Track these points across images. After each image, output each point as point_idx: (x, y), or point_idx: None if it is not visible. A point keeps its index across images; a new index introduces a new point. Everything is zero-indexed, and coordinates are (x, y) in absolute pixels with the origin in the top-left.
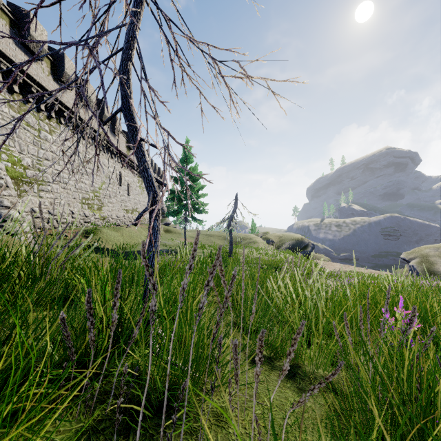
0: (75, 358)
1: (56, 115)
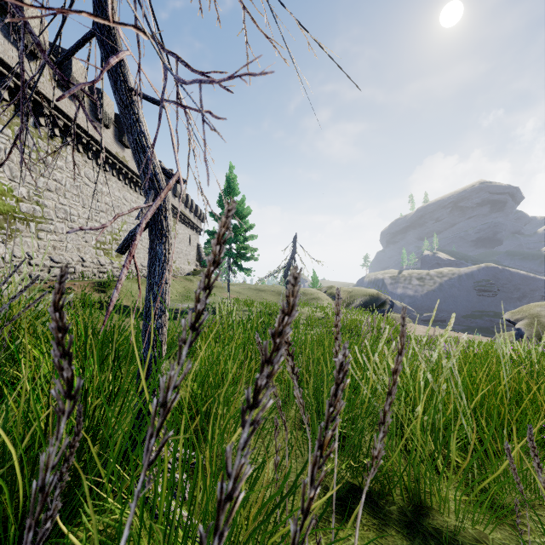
0: None
1: (60, 133)
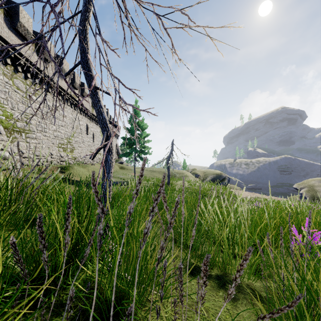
0: (28, 279)
1: (39, 82)
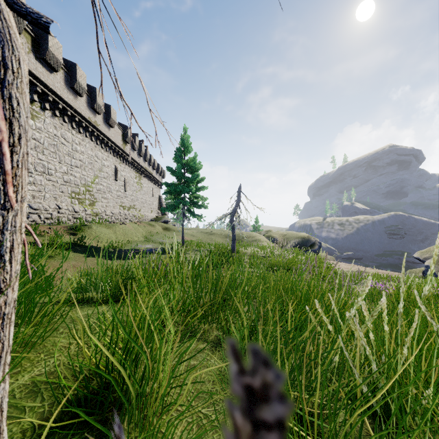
0: None
1: (39, 99)
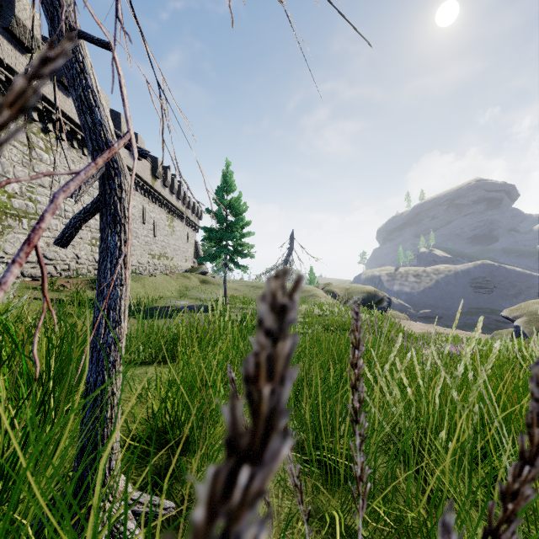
0: None
1: (54, 128)
